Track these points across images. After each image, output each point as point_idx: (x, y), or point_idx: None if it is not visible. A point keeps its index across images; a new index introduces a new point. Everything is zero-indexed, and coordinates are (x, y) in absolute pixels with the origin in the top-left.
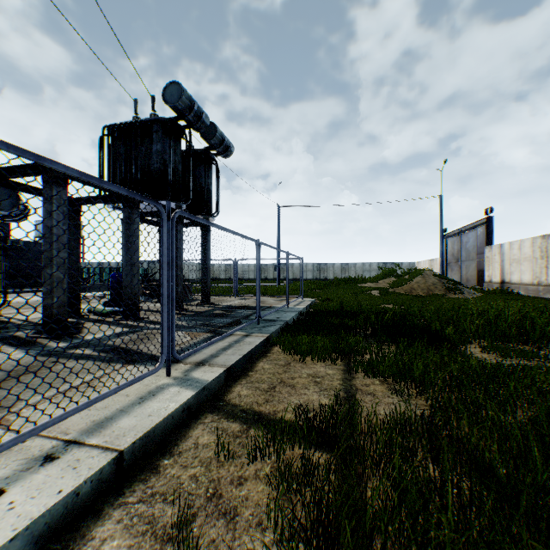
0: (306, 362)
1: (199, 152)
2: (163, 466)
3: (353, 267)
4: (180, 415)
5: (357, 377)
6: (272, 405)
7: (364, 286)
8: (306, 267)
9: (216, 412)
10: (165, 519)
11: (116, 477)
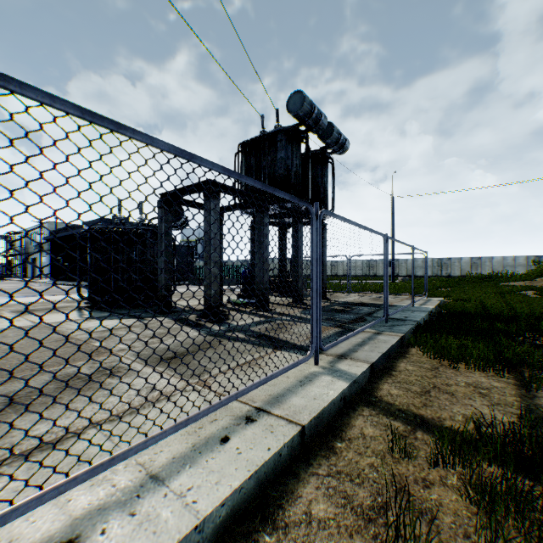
0: (457, 369)
1: (316, 153)
2: (338, 448)
3: (487, 262)
4: (338, 403)
5: (540, 396)
6: (433, 410)
7: (511, 285)
8: (423, 263)
9: (372, 406)
10: (359, 499)
11: (300, 448)
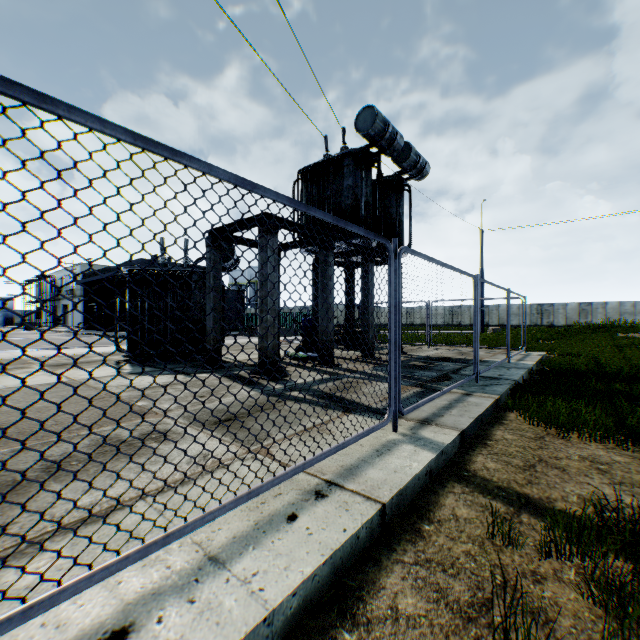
0: (568, 439)
1: (390, 179)
2: (426, 531)
3: (600, 309)
4: (423, 478)
5: None
6: (540, 489)
7: (631, 337)
8: (518, 309)
9: (464, 482)
10: (454, 593)
11: (380, 530)
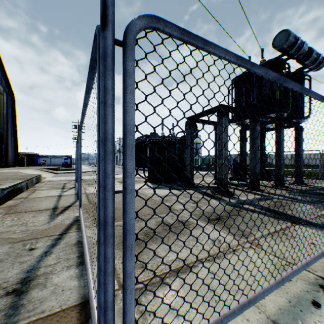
0: None
1: (293, 74)
2: None
3: None
4: None
5: None
6: None
7: None
8: None
9: None
10: None
11: None
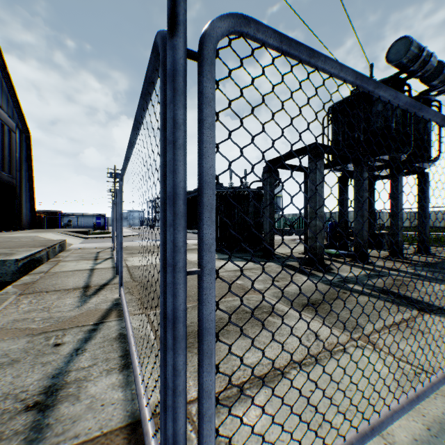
0: None
1: (415, 99)
2: None
3: None
4: None
5: None
6: None
7: None
8: None
9: None
10: None
11: None
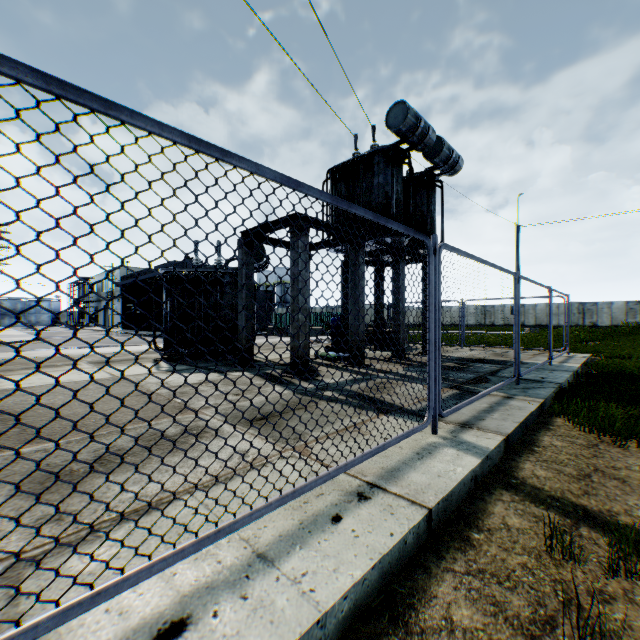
0: (625, 447)
1: (421, 176)
2: (475, 540)
3: None
4: (468, 483)
5: None
6: (598, 500)
7: None
8: (557, 309)
9: (512, 490)
10: (513, 608)
11: (427, 536)
